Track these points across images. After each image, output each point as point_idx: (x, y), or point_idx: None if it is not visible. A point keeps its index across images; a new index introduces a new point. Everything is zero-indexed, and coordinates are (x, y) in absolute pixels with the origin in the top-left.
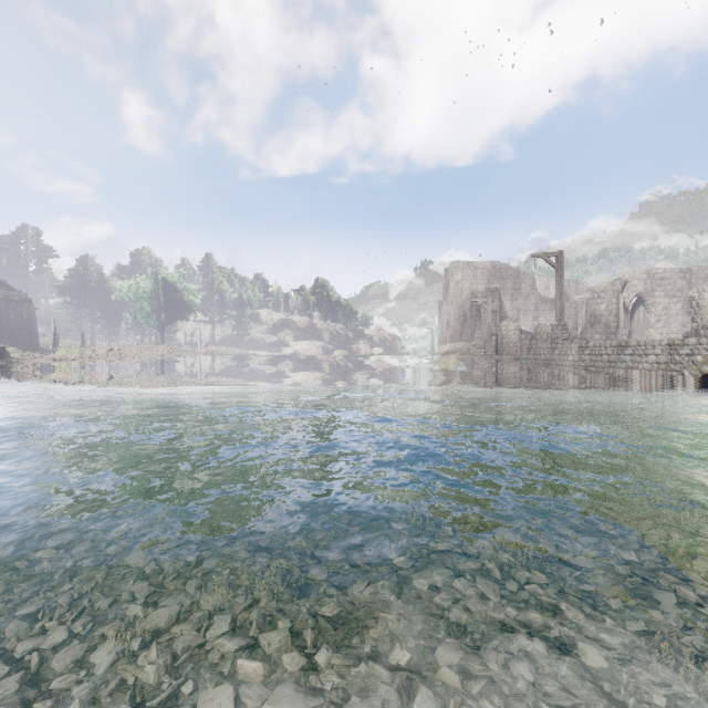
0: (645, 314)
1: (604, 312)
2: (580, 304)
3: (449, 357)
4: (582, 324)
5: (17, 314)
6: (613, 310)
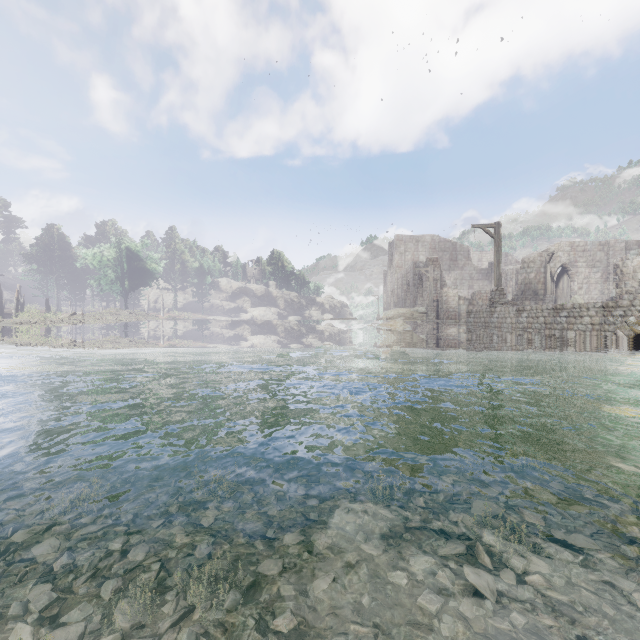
0: (569, 283)
1: (533, 280)
2: (510, 274)
3: (396, 320)
4: (512, 292)
5: None
6: (541, 278)
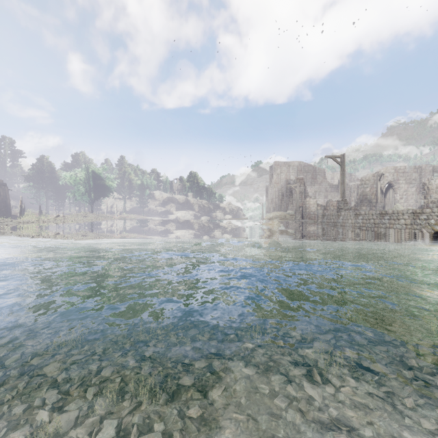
0: (393, 194)
1: (368, 193)
2: (353, 188)
3: (274, 221)
4: (354, 200)
5: None
6: (374, 191)
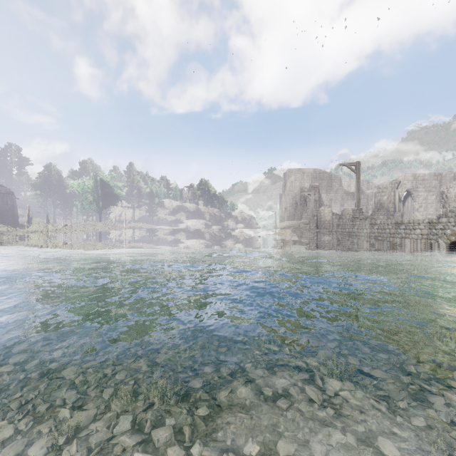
0: (412, 203)
1: (386, 201)
2: (370, 196)
3: (286, 230)
4: (371, 209)
5: (3, 202)
6: (391, 200)
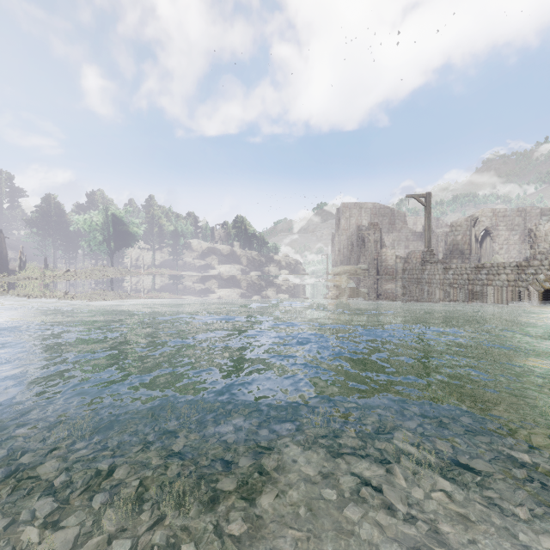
0: (491, 244)
1: (460, 242)
2: (440, 236)
3: (341, 277)
4: (442, 251)
5: None
6: (467, 240)
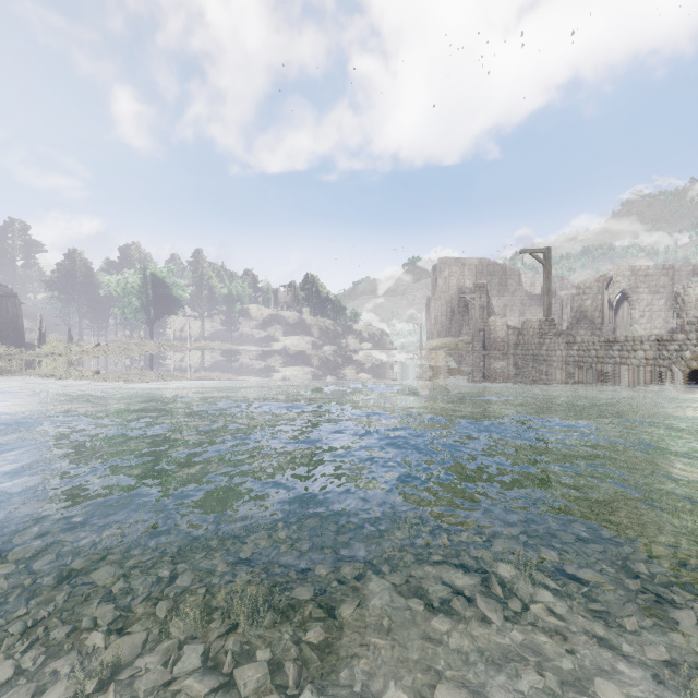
0: (629, 310)
1: (589, 308)
2: (565, 300)
3: (438, 353)
4: (567, 320)
5: (2, 309)
6: (598, 306)
